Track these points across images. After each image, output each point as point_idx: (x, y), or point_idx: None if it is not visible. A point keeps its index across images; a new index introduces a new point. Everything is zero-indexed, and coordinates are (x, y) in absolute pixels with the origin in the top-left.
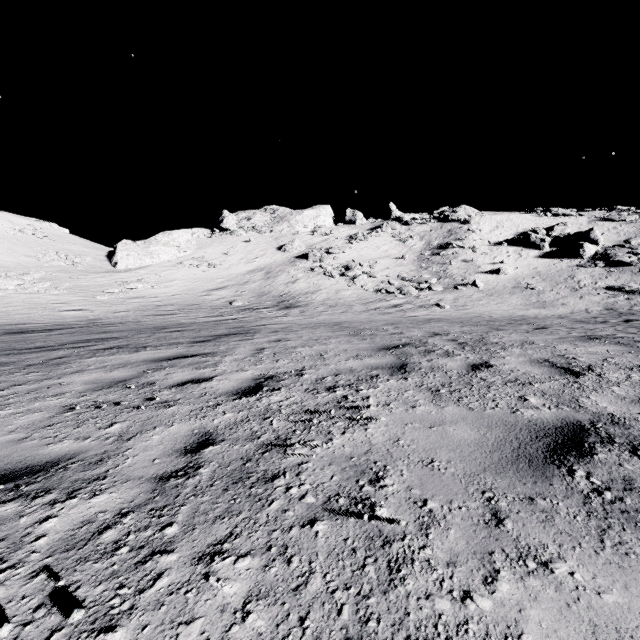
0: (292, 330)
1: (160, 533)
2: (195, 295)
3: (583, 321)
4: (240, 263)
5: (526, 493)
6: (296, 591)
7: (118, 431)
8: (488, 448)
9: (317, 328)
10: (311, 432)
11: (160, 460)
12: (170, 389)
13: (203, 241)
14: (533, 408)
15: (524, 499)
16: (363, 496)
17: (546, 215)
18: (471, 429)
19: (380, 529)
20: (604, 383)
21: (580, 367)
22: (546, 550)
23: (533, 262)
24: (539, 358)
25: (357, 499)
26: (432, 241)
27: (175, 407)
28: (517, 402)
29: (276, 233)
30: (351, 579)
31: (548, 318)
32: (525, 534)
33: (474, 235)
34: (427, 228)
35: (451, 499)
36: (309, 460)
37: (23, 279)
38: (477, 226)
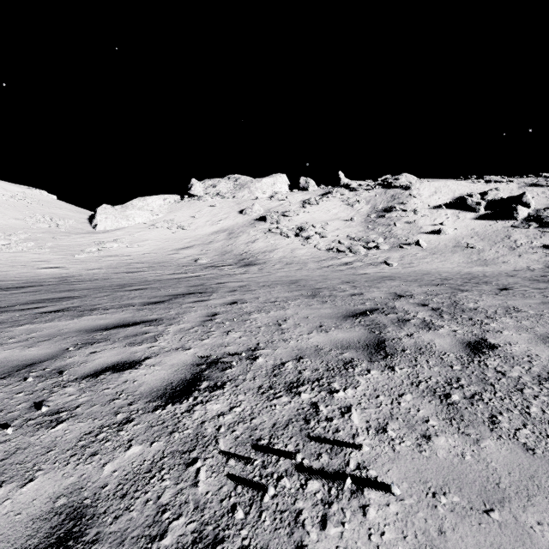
0: (249, 289)
1: None
2: (164, 253)
3: (538, 280)
4: (206, 225)
5: None
6: None
7: None
8: None
9: (274, 287)
10: (263, 516)
11: None
12: (79, 383)
13: (174, 206)
14: None
15: None
16: None
17: (479, 181)
18: None
19: None
20: None
21: None
22: None
23: (470, 223)
24: (548, 334)
25: None
26: (377, 205)
27: (63, 425)
28: None
29: (238, 198)
30: None
31: (499, 276)
32: None
33: (415, 199)
34: (372, 193)
35: None
36: None
37: (9, 239)
38: (417, 191)
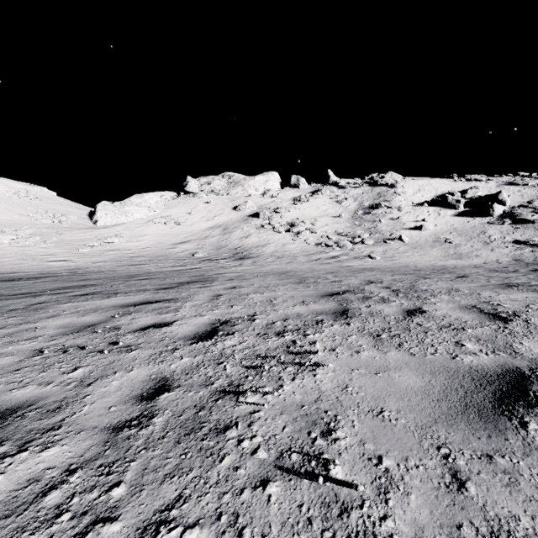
0: (245, 278)
1: (106, 495)
2: (163, 248)
3: (497, 270)
4: (201, 221)
5: (483, 449)
6: None
7: (80, 376)
8: (435, 396)
9: (267, 276)
10: (262, 378)
11: (116, 408)
12: (133, 333)
13: (170, 202)
14: (471, 354)
15: (482, 457)
16: (316, 451)
17: (461, 180)
18: (415, 375)
19: (336, 493)
20: (532, 329)
21: (506, 313)
22: (519, 523)
23: (450, 220)
24: (467, 304)
25: (310, 455)
26: (364, 202)
27: (136, 351)
28: (455, 347)
29: (232, 195)
30: None
31: (466, 268)
32: (491, 501)
33: (400, 197)
34: (360, 191)
35: (406, 456)
36: (261, 408)
37: (16, 234)
38: (402, 189)
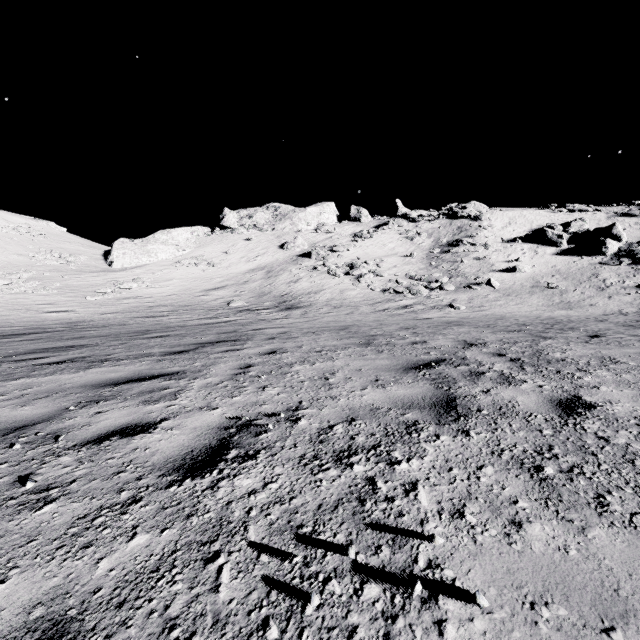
0: (291, 336)
1: None
2: (192, 295)
3: (633, 325)
4: (240, 262)
5: None
6: None
7: None
8: None
9: (320, 334)
10: (304, 635)
11: None
12: (77, 450)
13: (203, 239)
14: None
15: None
16: None
17: (561, 211)
18: None
19: None
20: None
21: None
22: None
23: (551, 260)
24: None
25: None
26: (441, 238)
27: (52, 506)
28: None
29: (278, 231)
30: None
31: (586, 321)
32: None
33: (485, 232)
34: (435, 225)
35: None
36: None
37: (10, 278)
38: (488, 222)
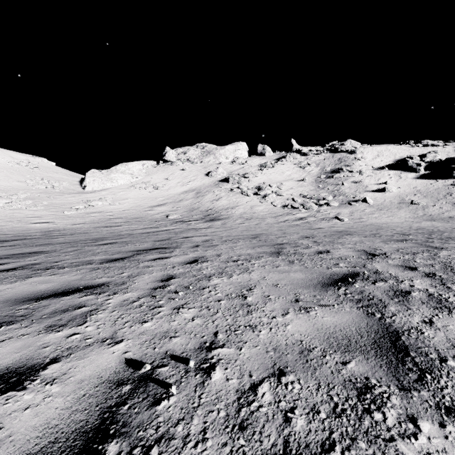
0: (212, 244)
1: None
2: (141, 210)
3: None
4: (177, 186)
5: None
6: None
7: None
8: None
9: (236, 242)
10: None
11: None
12: None
13: (151, 170)
14: None
15: None
16: None
17: (418, 146)
18: None
19: None
20: None
21: None
22: None
23: (412, 182)
24: None
25: None
26: (326, 167)
27: None
28: None
29: (205, 163)
30: None
31: None
32: None
33: (360, 162)
34: (321, 157)
35: None
36: None
37: (11, 198)
38: (362, 155)
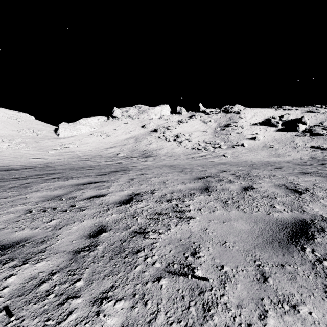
0: (149, 169)
1: (73, 285)
2: (99, 150)
3: (300, 164)
4: (122, 134)
5: (279, 262)
6: (149, 323)
7: (54, 224)
8: (256, 234)
9: (162, 168)
10: (158, 225)
11: (76, 241)
12: (84, 200)
13: (103, 123)
14: (278, 211)
15: (278, 265)
16: (187, 263)
17: (279, 109)
18: (245, 223)
19: (197, 283)
20: (315, 198)
21: (301, 189)
22: (294, 297)
23: (273, 134)
24: (279, 184)
25: (184, 265)
26: (221, 123)
27: (86, 211)
28: (269, 208)
29: (141, 119)
30: (181, 316)
31: (281, 162)
32: (281, 287)
33: (242, 120)
34: (218, 116)
35: (237, 265)
36: (157, 241)
37: (11, 142)
38: (244, 115)
